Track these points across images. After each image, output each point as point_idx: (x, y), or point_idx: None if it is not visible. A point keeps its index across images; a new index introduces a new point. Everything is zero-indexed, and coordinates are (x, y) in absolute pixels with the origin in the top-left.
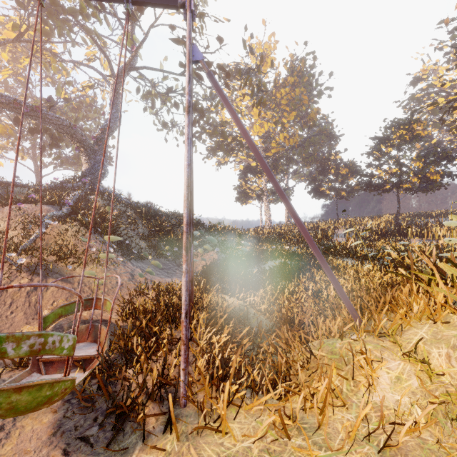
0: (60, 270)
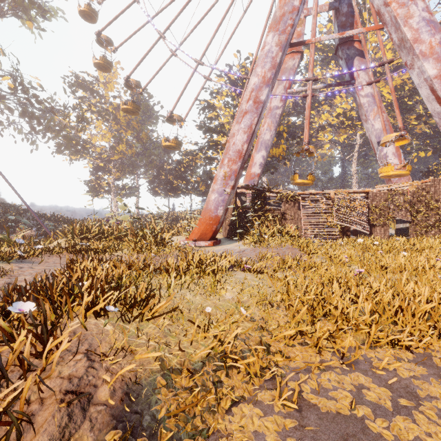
0: None
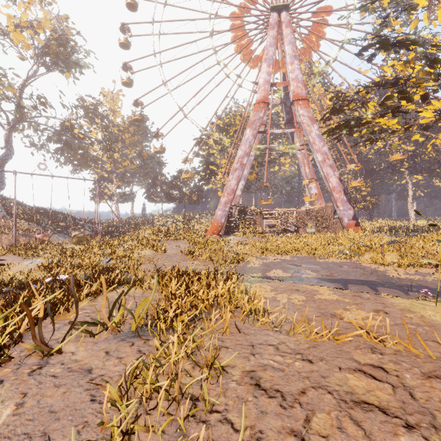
0: (33, 235)
